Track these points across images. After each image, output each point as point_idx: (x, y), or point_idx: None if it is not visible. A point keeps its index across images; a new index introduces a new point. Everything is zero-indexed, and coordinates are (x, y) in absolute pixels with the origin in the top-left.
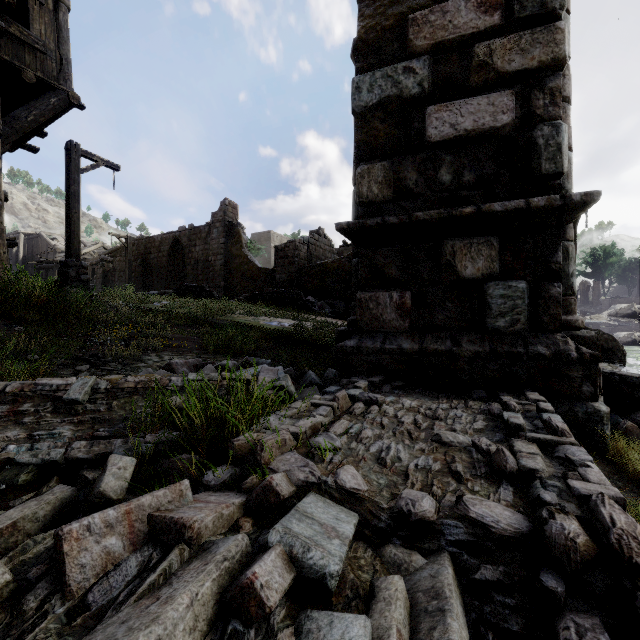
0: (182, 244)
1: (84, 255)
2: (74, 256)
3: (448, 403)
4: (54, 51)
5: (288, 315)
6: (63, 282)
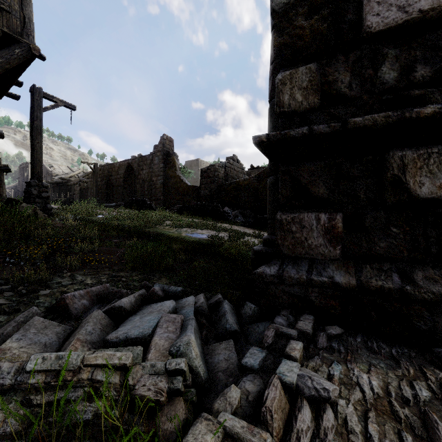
0: (133, 169)
1: (71, 178)
2: (37, 178)
3: (422, 380)
4: (18, 11)
5: (207, 226)
6: (27, 199)
